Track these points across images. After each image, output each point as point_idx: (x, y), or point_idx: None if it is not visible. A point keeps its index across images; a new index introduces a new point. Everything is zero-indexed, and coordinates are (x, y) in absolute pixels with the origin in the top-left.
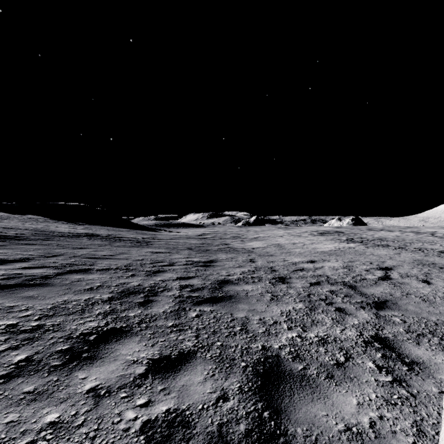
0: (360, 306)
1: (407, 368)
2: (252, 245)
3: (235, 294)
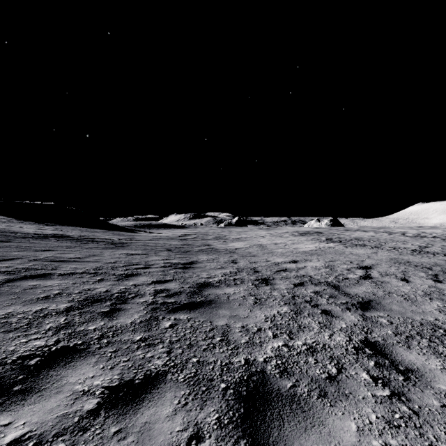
0: (345, 307)
1: (403, 377)
2: (234, 245)
3: (216, 298)
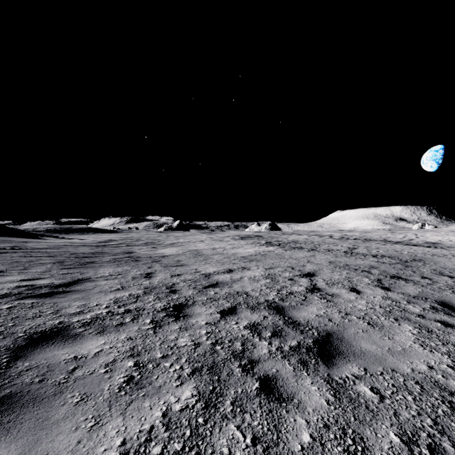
0: (299, 360)
1: None
2: (164, 252)
3: (30, 384)
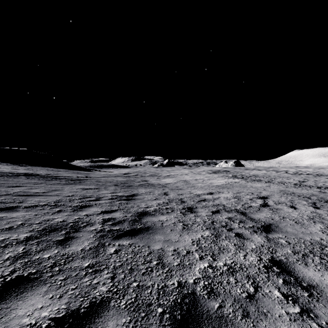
0: (253, 230)
1: (307, 293)
2: (165, 181)
3: (152, 225)
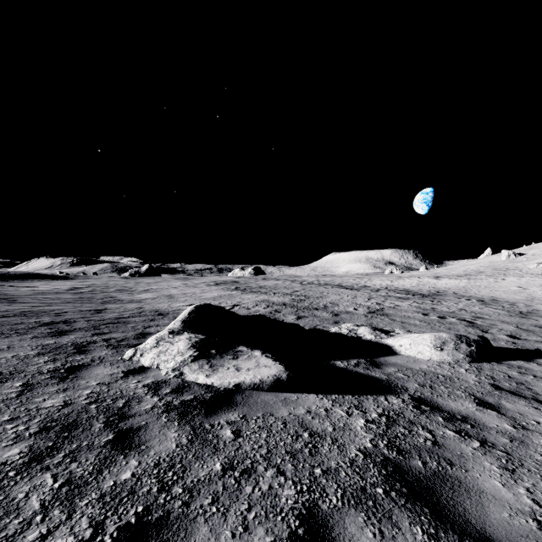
0: None
1: None
2: (141, 296)
3: (127, 321)
